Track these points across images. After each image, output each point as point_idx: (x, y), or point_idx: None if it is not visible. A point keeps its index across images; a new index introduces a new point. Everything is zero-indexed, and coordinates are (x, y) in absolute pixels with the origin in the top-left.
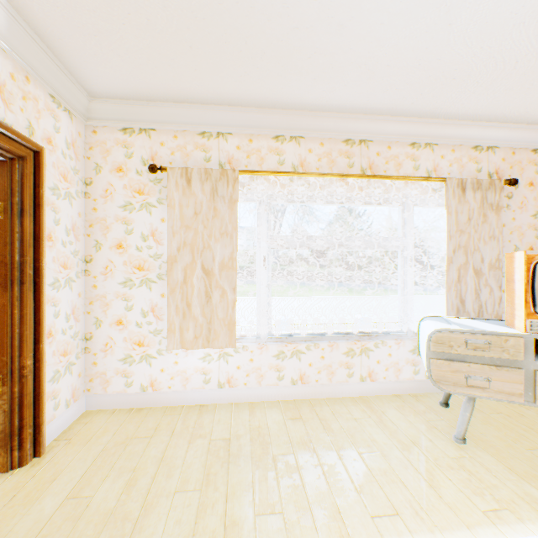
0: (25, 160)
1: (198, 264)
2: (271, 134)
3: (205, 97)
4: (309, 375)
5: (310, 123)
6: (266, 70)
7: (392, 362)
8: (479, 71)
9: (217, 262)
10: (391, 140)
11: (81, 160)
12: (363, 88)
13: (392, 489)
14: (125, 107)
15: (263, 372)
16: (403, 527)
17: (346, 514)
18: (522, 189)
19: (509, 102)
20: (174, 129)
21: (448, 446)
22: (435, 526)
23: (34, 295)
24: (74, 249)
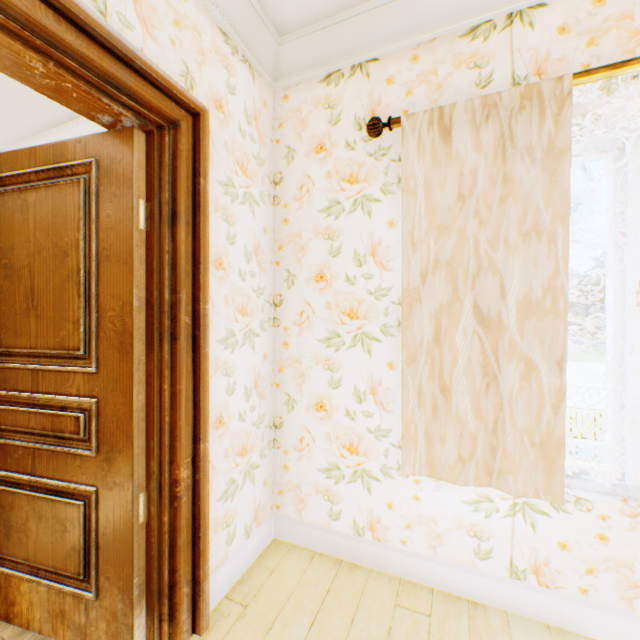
0: (178, 129)
1: (466, 304)
2: None
3: None
4: None
5: None
6: None
7: None
8: None
9: (511, 299)
10: None
11: (268, 146)
12: None
13: None
14: (328, 32)
15: (639, 578)
16: None
17: None
18: None
19: None
20: (411, 45)
21: None
22: None
23: (192, 358)
24: (256, 284)
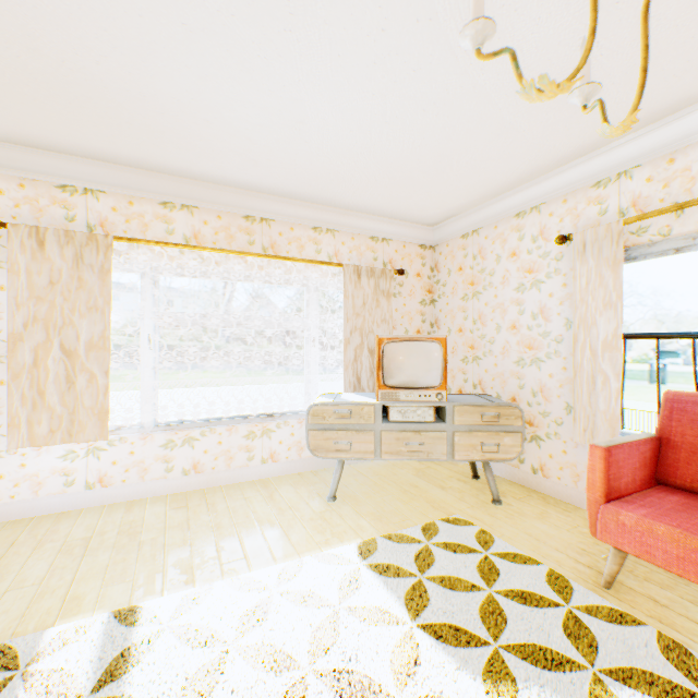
0: None
1: (56, 343)
2: (157, 199)
3: (65, 147)
4: (205, 463)
5: (205, 193)
6: (138, 138)
7: (295, 441)
8: (350, 178)
9: (83, 341)
10: (294, 222)
11: None
12: (253, 172)
13: (252, 543)
14: None
15: (148, 465)
16: (246, 564)
17: (199, 567)
18: (412, 279)
19: (389, 204)
20: (20, 176)
21: (320, 505)
22: (274, 558)
23: None
24: None
